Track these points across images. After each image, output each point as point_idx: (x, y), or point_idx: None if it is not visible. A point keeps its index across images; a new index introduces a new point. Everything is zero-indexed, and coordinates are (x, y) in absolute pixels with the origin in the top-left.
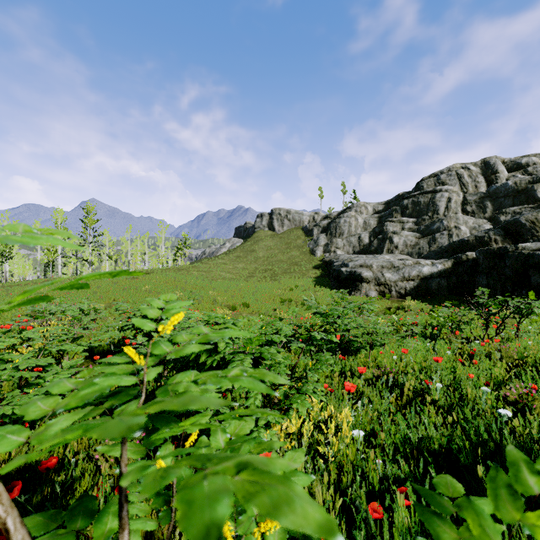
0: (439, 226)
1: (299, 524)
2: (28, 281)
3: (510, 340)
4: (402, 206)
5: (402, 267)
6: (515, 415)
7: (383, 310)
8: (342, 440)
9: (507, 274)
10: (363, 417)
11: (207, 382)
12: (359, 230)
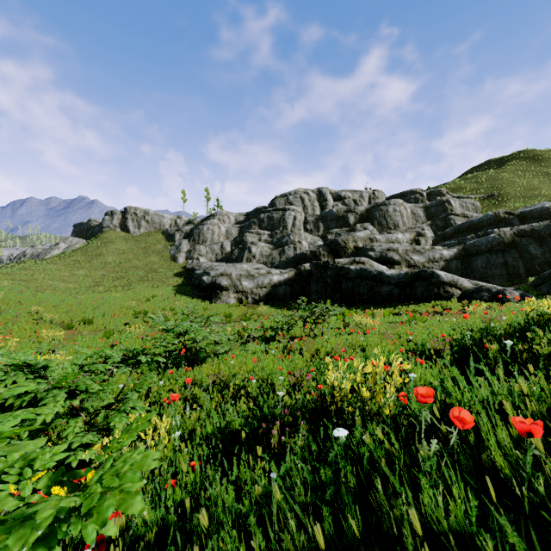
0: (287, 240)
1: (26, 450)
2: None
3: (319, 335)
4: (259, 219)
5: (257, 275)
6: (295, 392)
7: (240, 316)
8: (160, 442)
9: (329, 282)
10: (186, 419)
11: None
12: (221, 238)
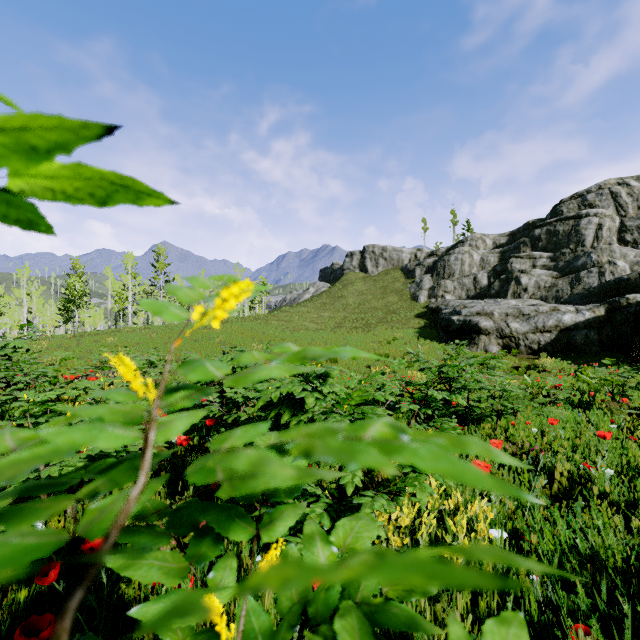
0: (585, 262)
1: None
2: (98, 331)
3: None
4: (532, 237)
5: (533, 314)
6: None
7: (508, 370)
8: (475, 542)
9: None
10: (501, 509)
11: (314, 452)
12: (474, 270)
